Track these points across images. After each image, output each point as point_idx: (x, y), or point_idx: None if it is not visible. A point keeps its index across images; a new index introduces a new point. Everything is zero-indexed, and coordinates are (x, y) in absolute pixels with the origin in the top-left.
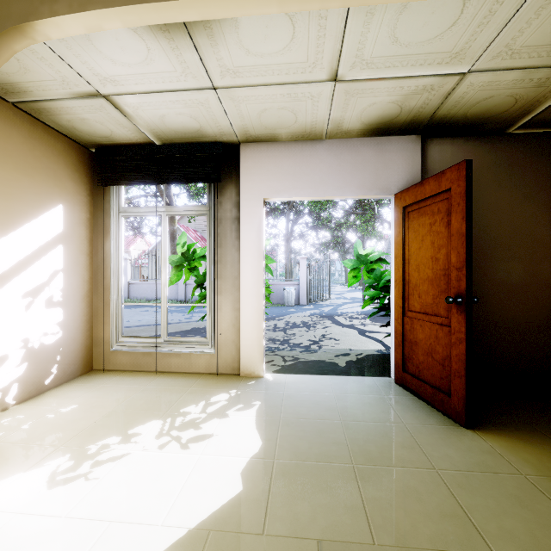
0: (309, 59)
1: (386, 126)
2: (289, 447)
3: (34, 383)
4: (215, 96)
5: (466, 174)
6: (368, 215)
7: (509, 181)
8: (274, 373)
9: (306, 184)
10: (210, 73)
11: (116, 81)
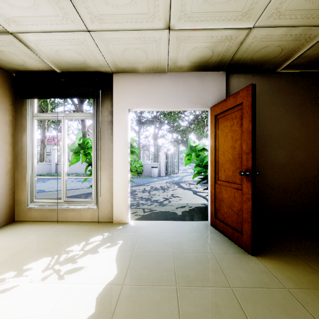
0: (150, 11)
1: (204, 64)
2: (135, 274)
3: None
4: (90, 37)
5: (251, 93)
6: (201, 124)
7: (277, 101)
8: (135, 220)
9: (155, 100)
10: (83, 19)
11: (17, 21)
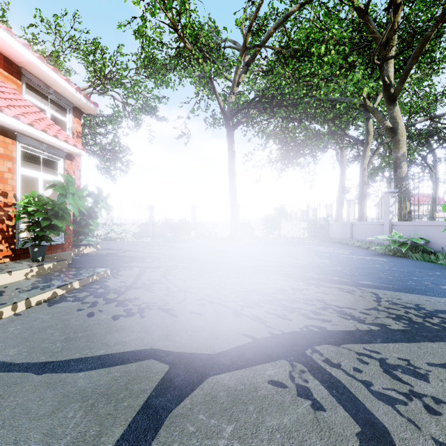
0: None
1: None
2: None
3: None
4: None
5: None
6: None
7: None
8: None
9: None
10: None
11: None
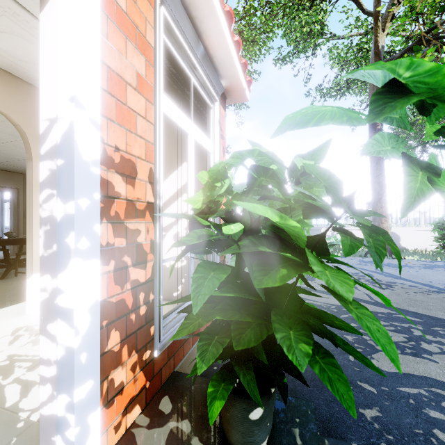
0: None
1: None
2: None
3: (167, 291)
4: None
5: None
6: None
7: None
8: None
9: None
10: None
11: None
